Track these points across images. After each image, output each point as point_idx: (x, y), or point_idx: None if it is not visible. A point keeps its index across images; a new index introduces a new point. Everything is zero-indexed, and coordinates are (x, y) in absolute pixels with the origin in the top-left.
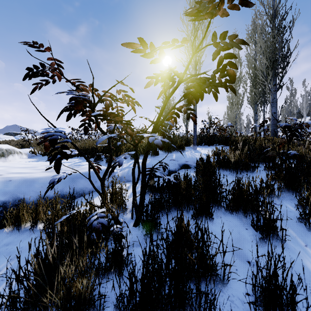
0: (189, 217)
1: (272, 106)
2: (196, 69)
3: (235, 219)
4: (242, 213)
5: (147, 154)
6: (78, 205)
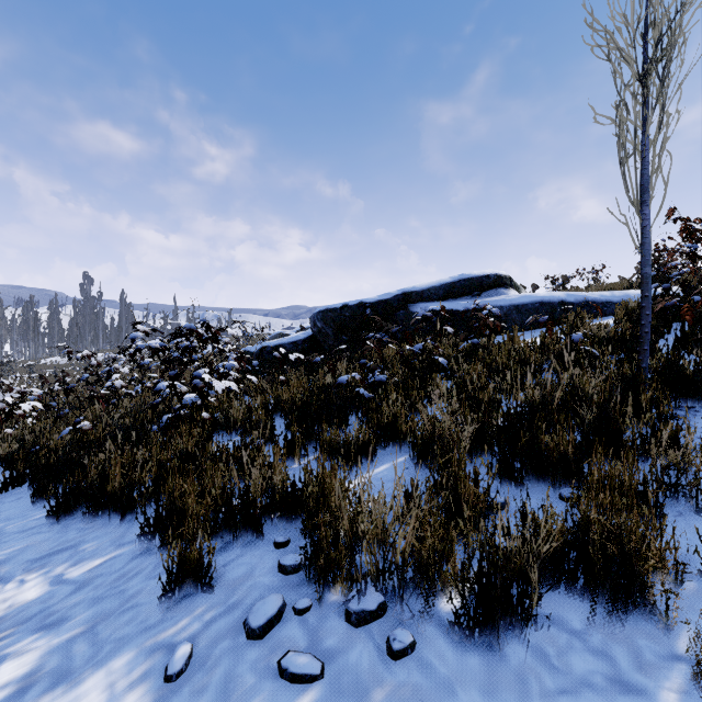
0: None
1: None
2: None
3: None
4: None
5: None
6: None
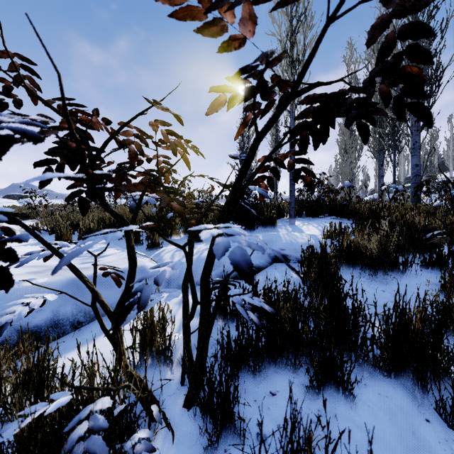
0: (299, 382)
1: (412, 155)
2: None
3: (397, 390)
4: (413, 379)
5: (213, 259)
6: (84, 343)
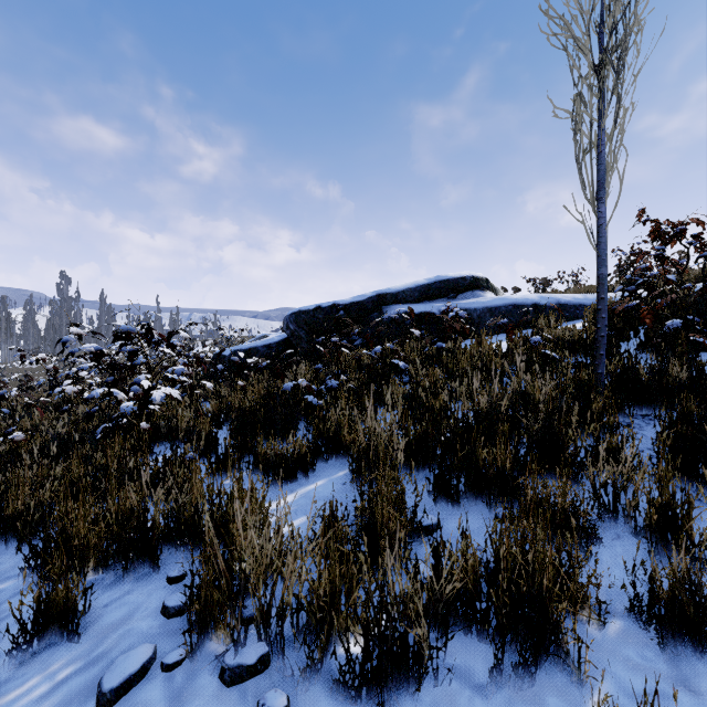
0: None
1: None
2: None
3: None
4: None
5: None
6: None
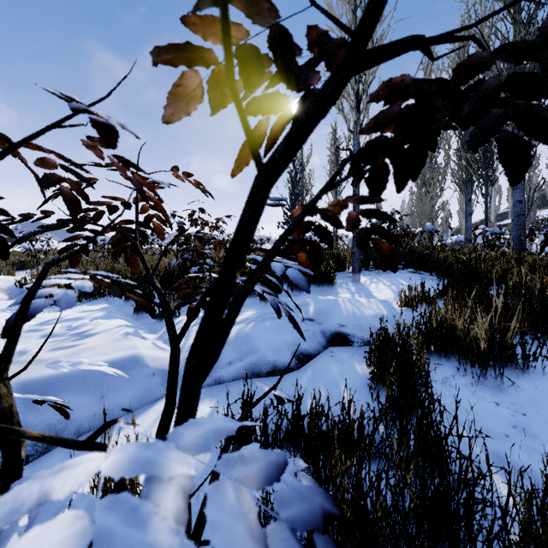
0: None
1: (514, 188)
2: (358, 111)
3: None
4: None
5: None
6: None
